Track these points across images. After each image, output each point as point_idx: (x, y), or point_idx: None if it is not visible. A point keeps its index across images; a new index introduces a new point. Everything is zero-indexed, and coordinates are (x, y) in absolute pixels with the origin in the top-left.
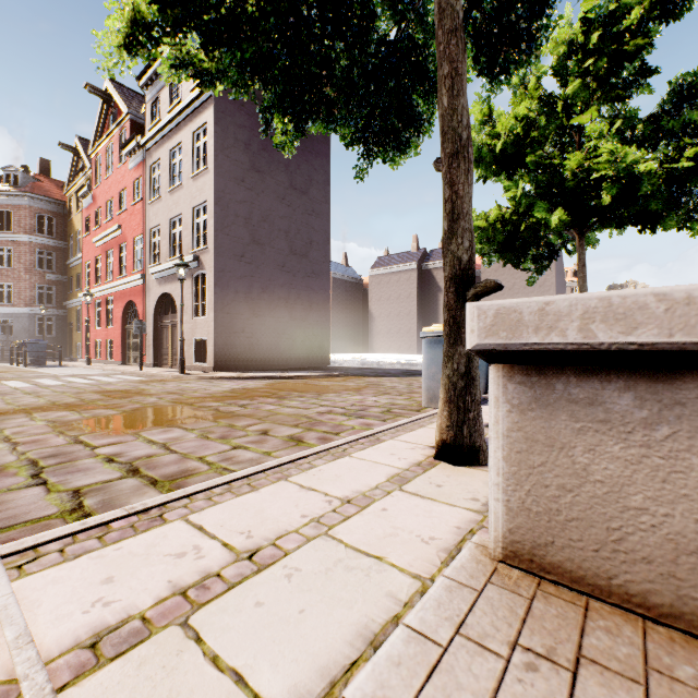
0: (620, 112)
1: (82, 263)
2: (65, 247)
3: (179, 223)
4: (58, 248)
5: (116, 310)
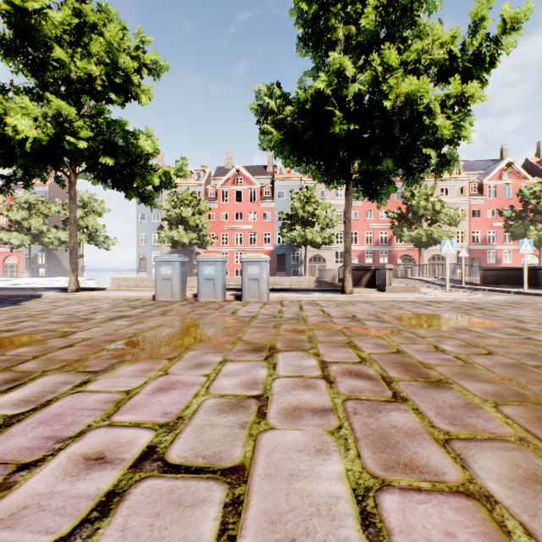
0: None
1: None
2: None
3: None
4: None
5: None
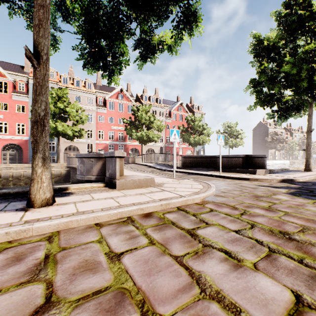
0: None
1: None
2: None
3: None
4: None
5: None
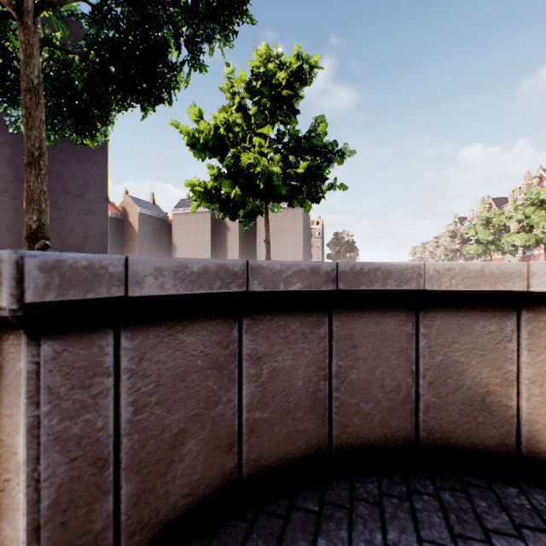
0: (290, 130)
1: None
2: None
3: None
4: None
5: None
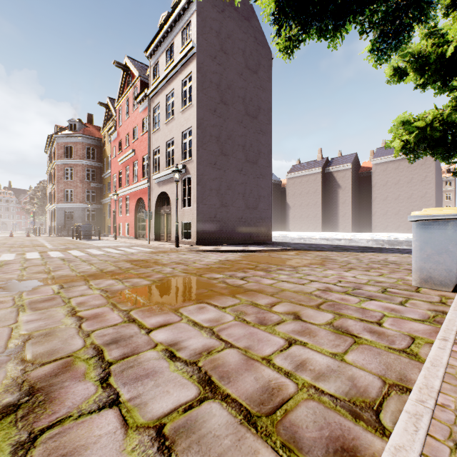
0: None
1: (111, 175)
2: (101, 166)
3: (172, 144)
4: (97, 167)
5: (131, 204)
